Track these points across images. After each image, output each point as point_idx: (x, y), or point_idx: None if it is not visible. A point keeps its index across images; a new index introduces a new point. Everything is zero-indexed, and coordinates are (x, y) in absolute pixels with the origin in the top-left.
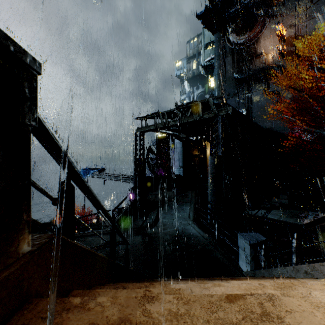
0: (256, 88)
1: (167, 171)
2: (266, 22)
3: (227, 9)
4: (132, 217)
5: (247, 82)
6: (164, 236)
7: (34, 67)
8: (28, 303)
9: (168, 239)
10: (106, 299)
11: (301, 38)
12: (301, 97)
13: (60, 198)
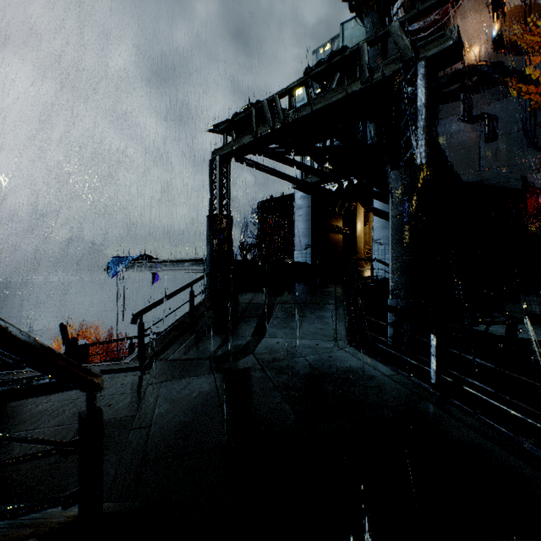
0: (446, 111)
1: None
2: None
3: None
4: (194, 334)
5: None
6: (274, 378)
7: None
8: None
9: (287, 386)
10: None
11: (536, 8)
12: (537, 122)
13: None
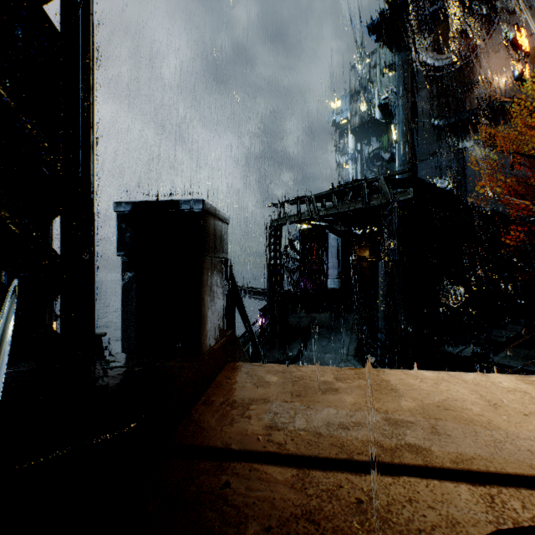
0: (473, 140)
1: (317, 282)
2: (493, 24)
3: (420, 11)
4: (266, 347)
5: (455, 131)
6: None
7: (228, 222)
8: (229, 363)
9: None
10: (273, 364)
11: None
12: None
13: (226, 306)
